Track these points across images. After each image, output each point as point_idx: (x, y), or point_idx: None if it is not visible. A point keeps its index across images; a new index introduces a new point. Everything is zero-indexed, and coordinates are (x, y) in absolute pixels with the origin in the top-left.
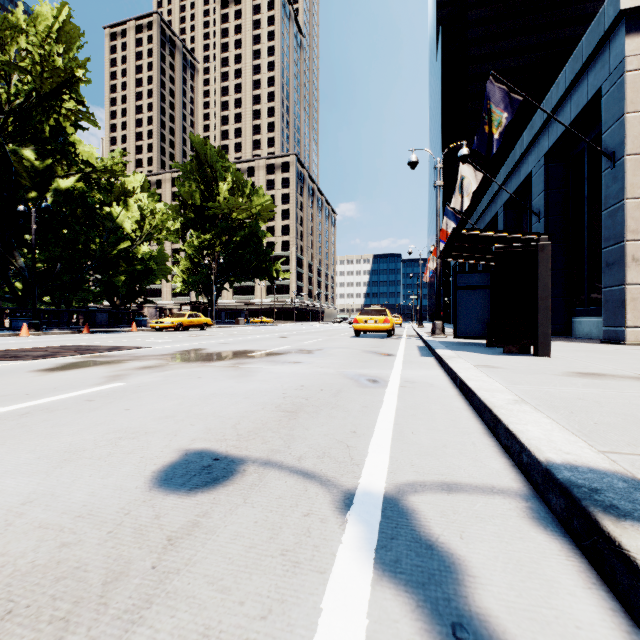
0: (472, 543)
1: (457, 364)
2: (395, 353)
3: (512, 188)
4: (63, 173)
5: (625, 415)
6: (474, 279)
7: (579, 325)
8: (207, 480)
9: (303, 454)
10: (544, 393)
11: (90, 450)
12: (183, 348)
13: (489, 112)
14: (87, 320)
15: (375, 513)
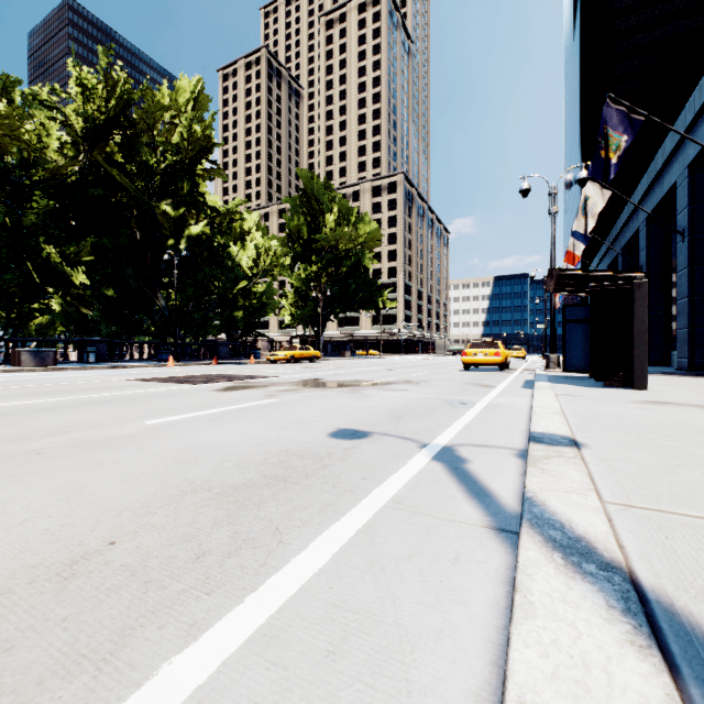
0: (478, 458)
1: (540, 392)
2: (497, 385)
3: (655, 200)
4: (191, 219)
5: (627, 422)
6: (585, 312)
7: None
8: (355, 437)
9: (404, 432)
10: (588, 411)
11: (289, 425)
12: (304, 378)
13: (606, 136)
14: (211, 353)
15: (437, 449)
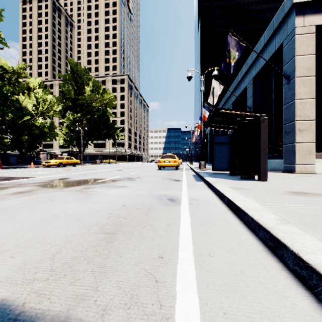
0: None
1: (221, 187)
2: (181, 179)
3: (236, 95)
4: None
5: None
6: (222, 139)
7: (269, 163)
8: None
9: (109, 301)
10: (289, 210)
11: None
12: (55, 178)
13: (229, 51)
14: (3, 161)
15: None
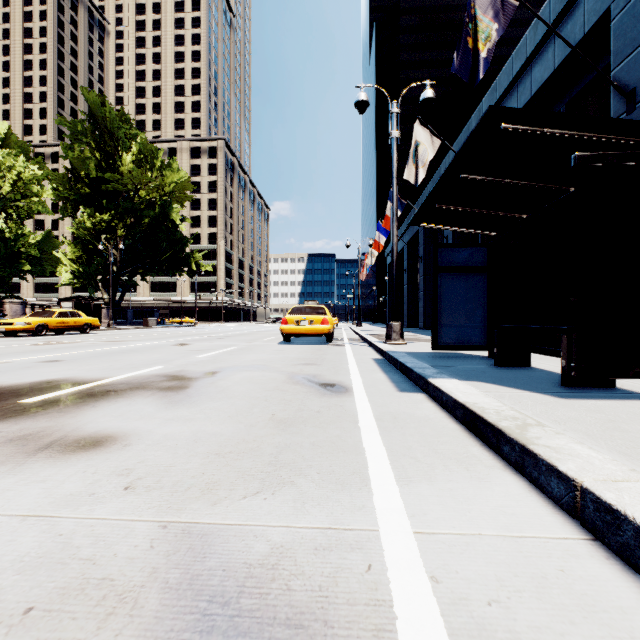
0: None
1: None
2: (348, 382)
3: None
4: None
5: None
6: (463, 256)
7: None
8: None
9: None
10: None
11: None
12: None
13: (474, 18)
14: None
15: None
